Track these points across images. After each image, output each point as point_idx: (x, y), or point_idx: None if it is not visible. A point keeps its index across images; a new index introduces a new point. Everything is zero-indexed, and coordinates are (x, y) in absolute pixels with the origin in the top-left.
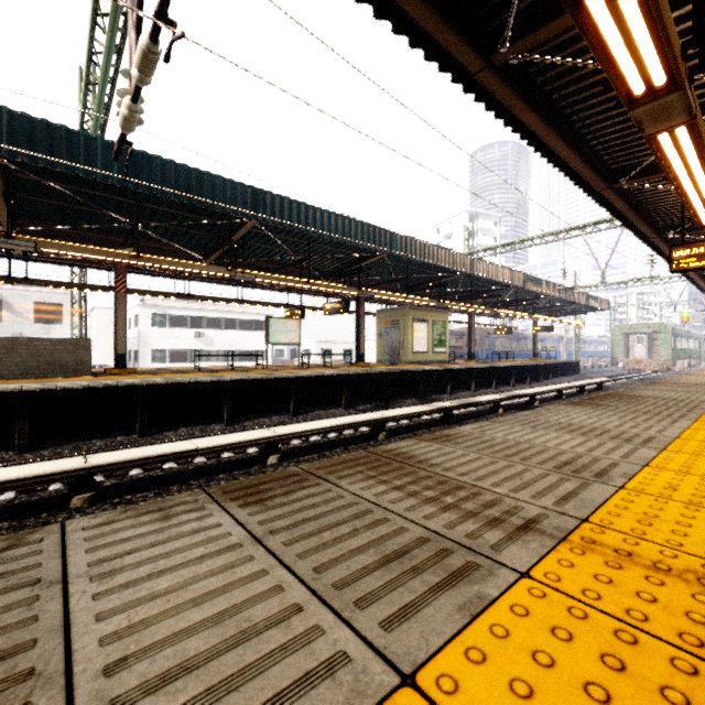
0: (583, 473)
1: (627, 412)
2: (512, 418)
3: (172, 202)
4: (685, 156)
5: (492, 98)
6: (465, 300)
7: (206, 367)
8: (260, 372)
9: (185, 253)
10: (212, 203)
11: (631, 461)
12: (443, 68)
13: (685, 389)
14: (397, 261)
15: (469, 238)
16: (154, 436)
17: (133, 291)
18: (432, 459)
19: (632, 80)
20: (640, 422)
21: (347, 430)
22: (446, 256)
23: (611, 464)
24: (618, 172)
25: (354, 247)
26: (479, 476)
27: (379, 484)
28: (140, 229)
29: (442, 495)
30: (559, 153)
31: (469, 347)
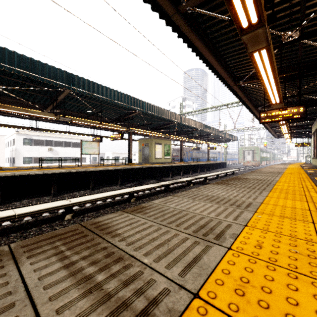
0: (209, 235)
1: (240, 187)
2: (185, 193)
3: (19, 76)
4: (265, 67)
5: (181, 32)
6: (179, 135)
7: (48, 166)
8: (74, 168)
9: (33, 106)
10: (37, 76)
11: (238, 222)
12: (154, 9)
13: (265, 174)
14: (146, 115)
15: (181, 107)
16: (6, 205)
17: (3, 125)
18: (119, 229)
19: (242, 17)
20: (246, 193)
21: (117, 197)
22: (169, 114)
23: (227, 225)
24: (239, 78)
25: (125, 107)
26: (141, 244)
27: (58, 261)
28: (0, 90)
29: (99, 270)
30: (213, 65)
31: (181, 156)
